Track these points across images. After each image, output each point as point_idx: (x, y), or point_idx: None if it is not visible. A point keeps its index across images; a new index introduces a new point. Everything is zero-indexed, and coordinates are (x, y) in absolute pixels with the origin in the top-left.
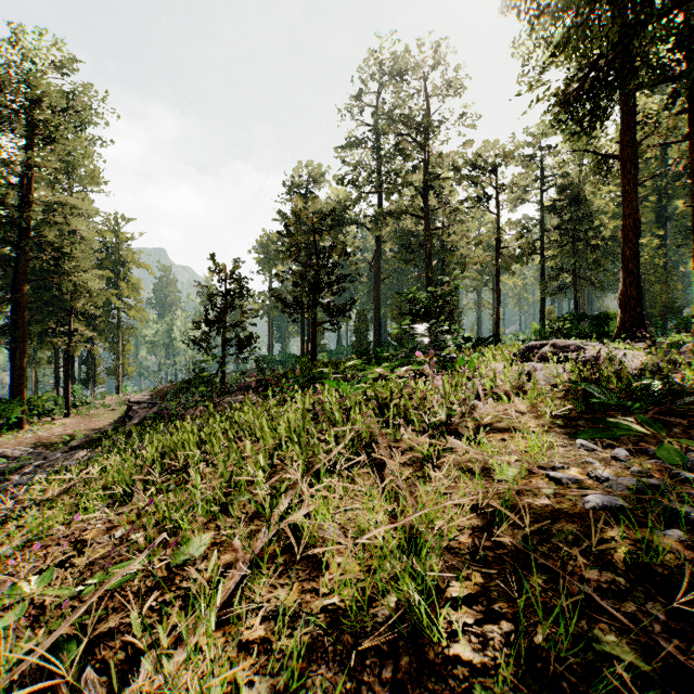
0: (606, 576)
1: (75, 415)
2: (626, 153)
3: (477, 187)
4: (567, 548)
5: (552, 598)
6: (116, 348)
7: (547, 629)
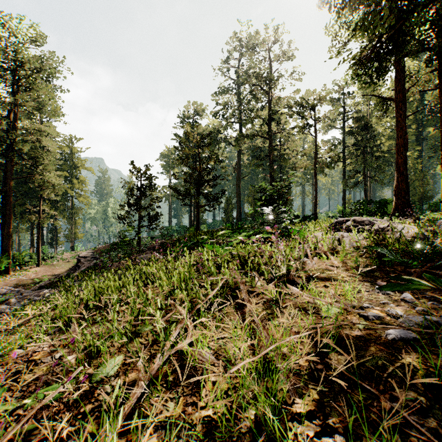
0: (410, 395)
1: (43, 265)
2: (398, 96)
3: (303, 118)
4: (378, 371)
5: (371, 412)
6: (71, 222)
7: (370, 440)
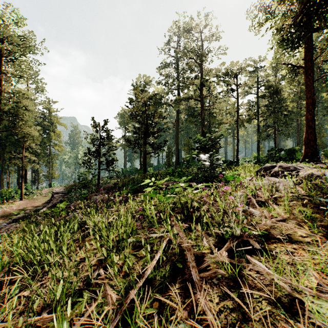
0: None
1: (26, 199)
2: (307, 64)
3: (227, 85)
4: None
5: None
6: (49, 165)
7: None
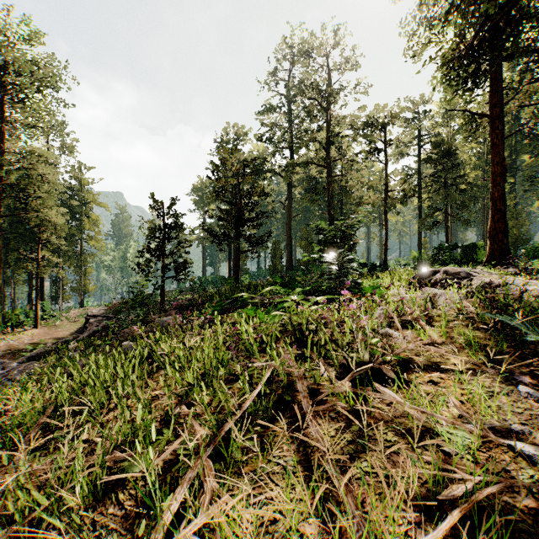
0: None
1: (43, 326)
2: (494, 112)
3: (369, 142)
4: None
5: None
6: (79, 271)
7: None
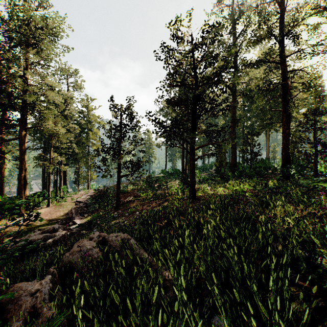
0: None
1: (53, 205)
2: None
3: None
4: None
5: None
6: (87, 166)
7: None
